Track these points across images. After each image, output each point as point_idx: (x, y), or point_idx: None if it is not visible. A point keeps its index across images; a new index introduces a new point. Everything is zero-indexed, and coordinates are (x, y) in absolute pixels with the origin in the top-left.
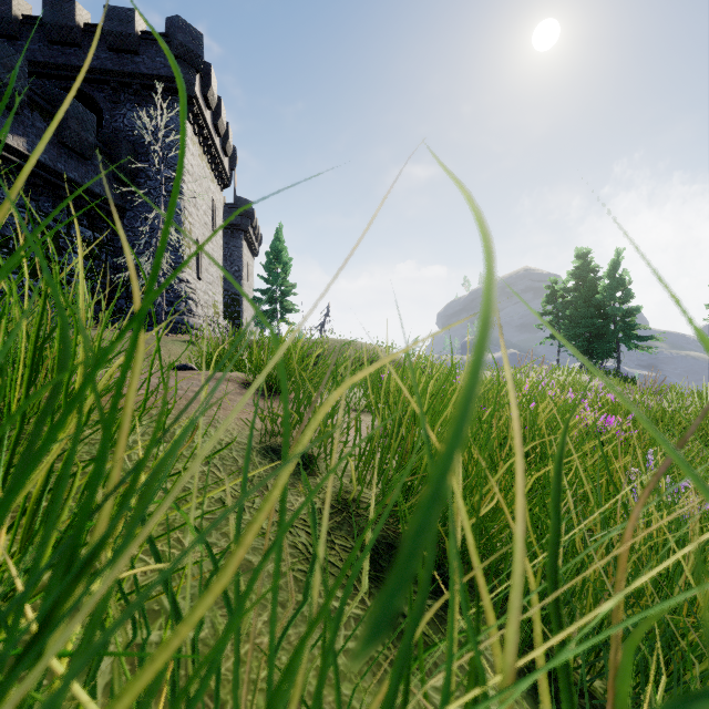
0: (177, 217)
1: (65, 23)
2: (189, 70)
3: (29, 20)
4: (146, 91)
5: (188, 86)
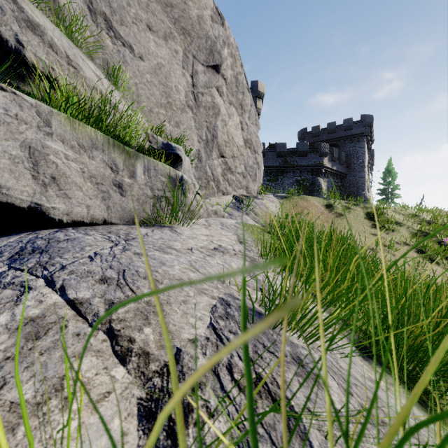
0: (363, 174)
1: (333, 128)
2: (368, 128)
3: (322, 130)
4: (353, 138)
5: (368, 133)
